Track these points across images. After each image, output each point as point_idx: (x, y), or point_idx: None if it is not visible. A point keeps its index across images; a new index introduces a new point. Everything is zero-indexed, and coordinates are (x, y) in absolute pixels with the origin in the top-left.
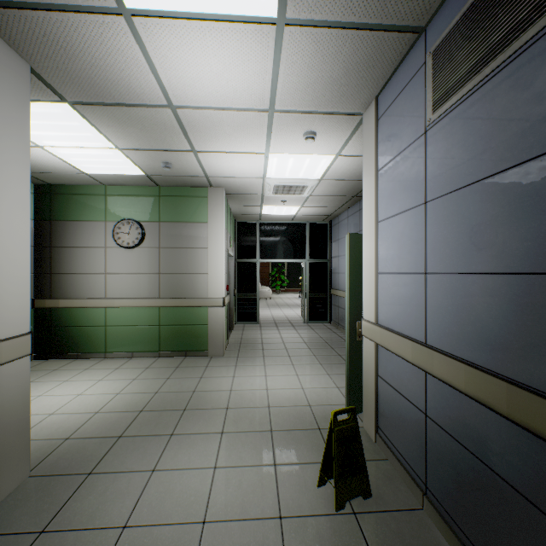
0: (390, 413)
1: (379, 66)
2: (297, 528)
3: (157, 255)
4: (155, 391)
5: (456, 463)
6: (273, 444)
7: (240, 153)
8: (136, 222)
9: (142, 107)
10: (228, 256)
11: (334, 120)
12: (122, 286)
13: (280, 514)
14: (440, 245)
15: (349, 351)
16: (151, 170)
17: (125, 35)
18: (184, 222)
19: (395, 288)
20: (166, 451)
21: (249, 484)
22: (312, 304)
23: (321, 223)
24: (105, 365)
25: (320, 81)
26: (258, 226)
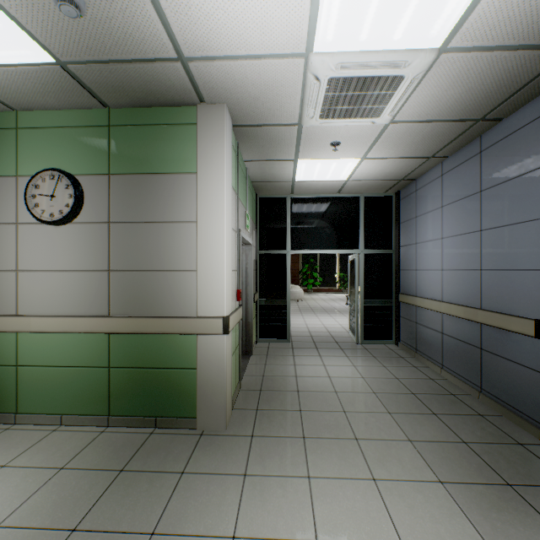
0: None
1: None
2: None
3: (104, 236)
4: None
5: None
6: None
7: None
8: (65, 174)
9: None
10: (239, 241)
11: None
12: (44, 293)
13: None
14: None
15: None
16: (53, 36)
17: None
18: (153, 173)
19: None
20: None
21: None
22: (368, 315)
23: (381, 195)
24: None
25: None
26: (288, 202)
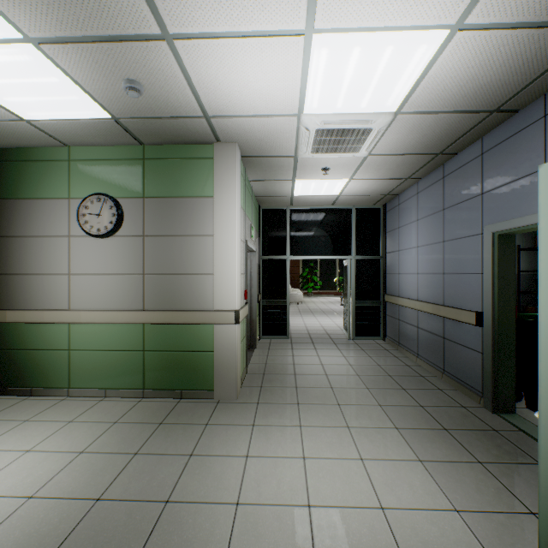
0: None
1: None
2: None
3: (140, 247)
4: (98, 493)
5: None
6: None
7: (255, 39)
8: (110, 197)
9: None
10: (246, 249)
11: None
12: (91, 292)
13: None
14: None
15: None
16: (115, 104)
17: None
18: (179, 197)
19: None
20: None
21: None
22: (359, 314)
23: (371, 207)
24: (58, 412)
25: None
26: (288, 213)
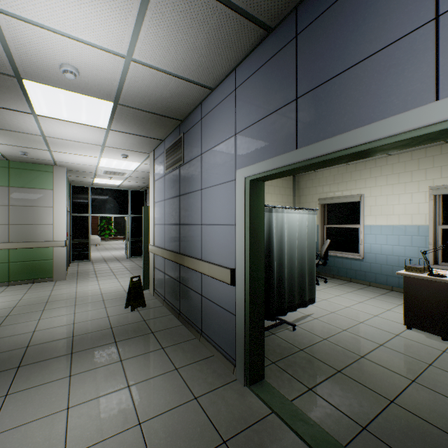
0: (158, 280)
1: (151, 144)
2: (115, 317)
3: (7, 211)
4: (19, 299)
5: (169, 283)
6: (105, 303)
7: (82, 155)
8: None
9: (23, 133)
10: (67, 212)
11: (137, 153)
12: None
13: (108, 316)
14: (167, 215)
15: (144, 260)
16: (8, 153)
17: (30, 117)
18: (32, 188)
19: (159, 230)
20: (44, 314)
21: (94, 313)
22: (133, 245)
23: (139, 190)
24: None
25: (127, 143)
26: (90, 190)
